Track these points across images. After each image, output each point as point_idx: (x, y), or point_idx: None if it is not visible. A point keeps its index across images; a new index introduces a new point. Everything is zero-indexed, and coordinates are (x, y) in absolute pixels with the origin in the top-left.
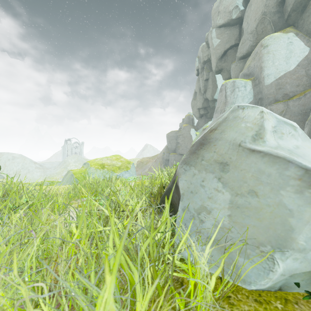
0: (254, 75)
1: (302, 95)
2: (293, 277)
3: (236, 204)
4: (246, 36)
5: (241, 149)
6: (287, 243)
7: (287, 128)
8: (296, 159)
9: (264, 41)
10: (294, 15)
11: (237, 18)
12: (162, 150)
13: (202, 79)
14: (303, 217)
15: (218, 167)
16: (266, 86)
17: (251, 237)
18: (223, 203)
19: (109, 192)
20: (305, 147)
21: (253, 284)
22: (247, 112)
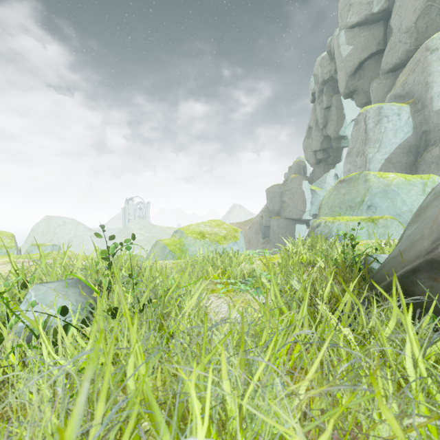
0: (414, 95)
1: None
2: None
3: None
4: (397, 37)
5: None
6: None
7: None
8: None
9: (432, 41)
10: None
11: (381, 11)
12: (259, 213)
13: (321, 107)
14: None
15: None
16: (435, 112)
17: None
18: None
19: (242, 273)
20: None
21: None
22: None
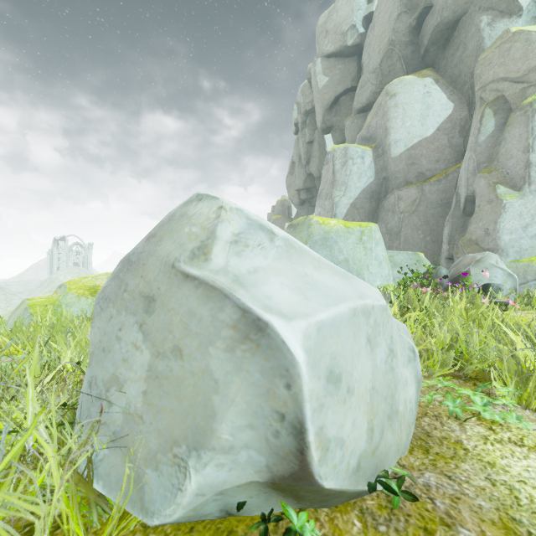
0: (376, 139)
1: (443, 177)
2: (229, 495)
3: (155, 371)
4: (366, 76)
5: (174, 273)
6: (206, 439)
7: (260, 237)
8: (236, 292)
9: (391, 86)
10: (434, 51)
11: (354, 45)
12: None
13: (304, 141)
14: (229, 393)
15: (143, 305)
16: (392, 159)
17: (166, 430)
18: (140, 369)
19: None
20: (270, 270)
21: (156, 516)
22: (199, 207)
